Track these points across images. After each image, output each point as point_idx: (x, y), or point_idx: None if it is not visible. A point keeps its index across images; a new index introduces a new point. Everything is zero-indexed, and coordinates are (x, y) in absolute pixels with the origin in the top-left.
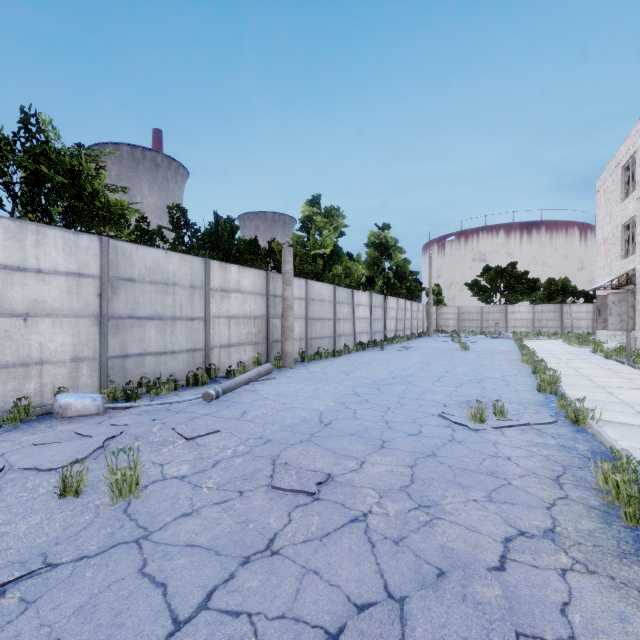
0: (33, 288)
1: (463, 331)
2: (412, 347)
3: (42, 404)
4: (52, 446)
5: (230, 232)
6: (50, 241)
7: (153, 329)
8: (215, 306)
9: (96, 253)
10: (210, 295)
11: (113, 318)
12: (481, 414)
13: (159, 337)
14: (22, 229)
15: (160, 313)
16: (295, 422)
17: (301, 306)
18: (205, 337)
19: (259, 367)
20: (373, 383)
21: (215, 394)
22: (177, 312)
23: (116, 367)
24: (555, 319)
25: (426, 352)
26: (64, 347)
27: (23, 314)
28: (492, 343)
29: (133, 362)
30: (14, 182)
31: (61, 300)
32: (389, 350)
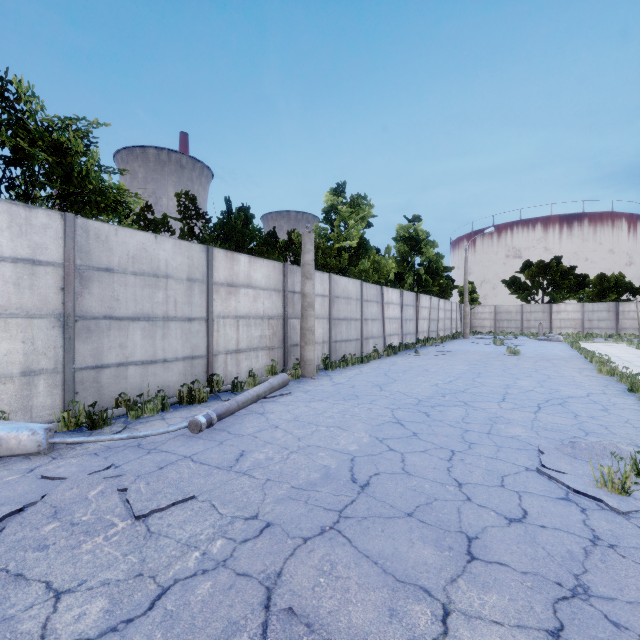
0: None
1: (501, 332)
2: (450, 351)
3: None
4: None
5: (244, 222)
6: None
7: (138, 332)
8: (220, 304)
9: (58, 234)
10: (213, 290)
11: (83, 318)
12: (623, 479)
13: (146, 342)
14: None
15: (148, 312)
16: (313, 479)
17: (324, 304)
18: (207, 341)
19: (272, 379)
20: (417, 403)
21: (206, 422)
22: (170, 311)
23: (87, 381)
24: (609, 319)
25: (469, 358)
26: (11, 357)
27: None
28: (542, 346)
29: (111, 374)
30: None
31: (6, 295)
32: (424, 355)
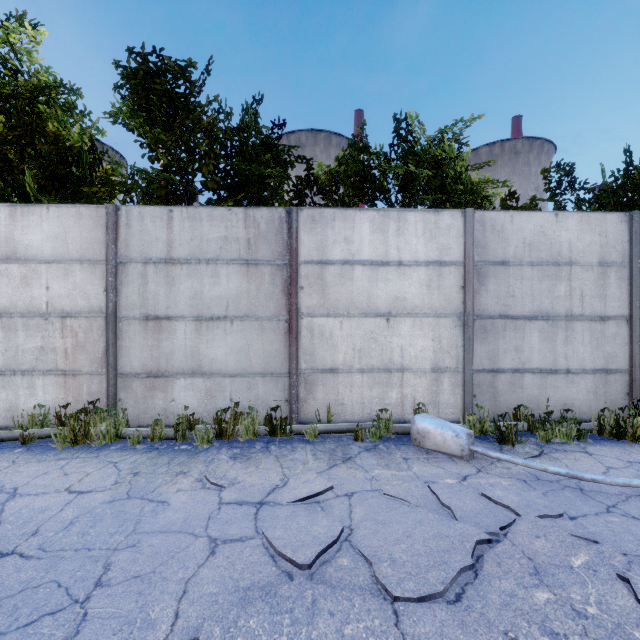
0: (394, 284)
1: None
2: None
3: (402, 418)
4: (401, 508)
5: None
6: (410, 227)
7: (535, 334)
8: None
9: (458, 233)
10: (639, 276)
11: (479, 317)
12: None
13: (544, 346)
14: (385, 219)
15: (546, 309)
16: None
17: None
18: (628, 350)
19: None
20: None
21: None
22: (574, 307)
23: (483, 385)
24: None
25: None
26: (424, 353)
27: (386, 313)
28: None
29: (505, 380)
30: (389, 189)
31: (421, 296)
32: None
